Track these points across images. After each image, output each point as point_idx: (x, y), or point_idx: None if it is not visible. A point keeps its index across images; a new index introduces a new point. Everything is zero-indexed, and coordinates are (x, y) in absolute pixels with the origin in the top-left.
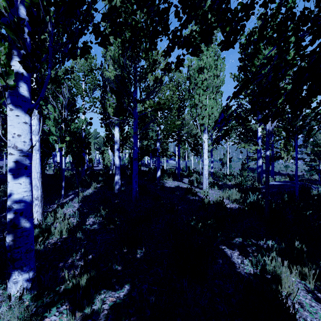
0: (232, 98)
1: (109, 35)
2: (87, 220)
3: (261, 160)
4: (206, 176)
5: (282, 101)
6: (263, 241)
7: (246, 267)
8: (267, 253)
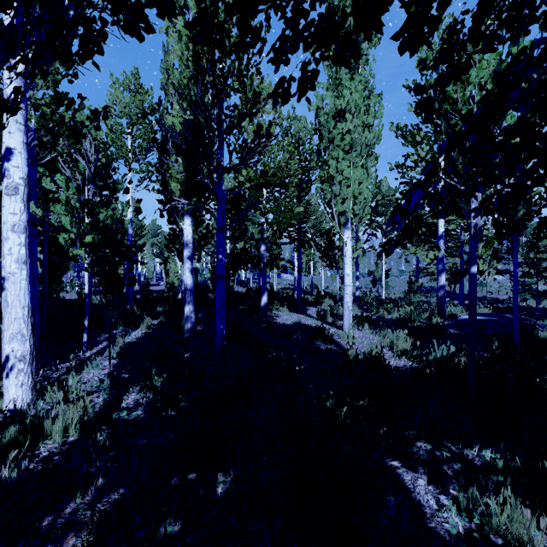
0: (454, 147)
1: (146, 5)
2: (124, 400)
3: (443, 276)
4: (350, 305)
5: (536, 163)
6: (471, 447)
7: (446, 515)
8: (485, 478)
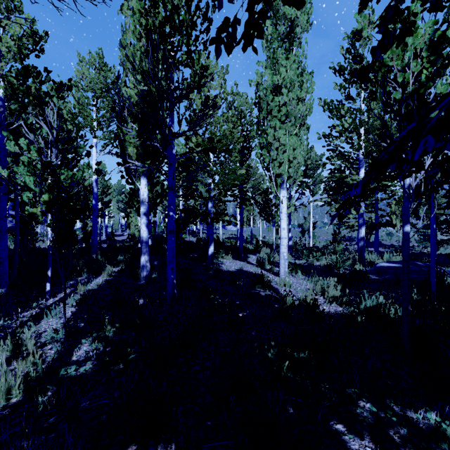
0: None
1: None
2: (74, 353)
3: (363, 229)
4: (285, 255)
5: None
6: (414, 407)
7: None
8: (433, 445)
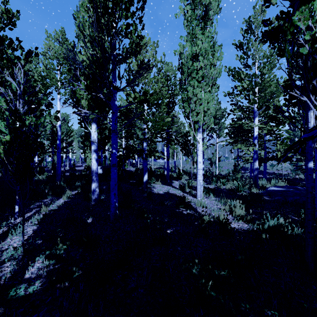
0: None
1: None
2: (27, 271)
3: (257, 162)
4: (201, 182)
5: None
6: None
7: None
8: None
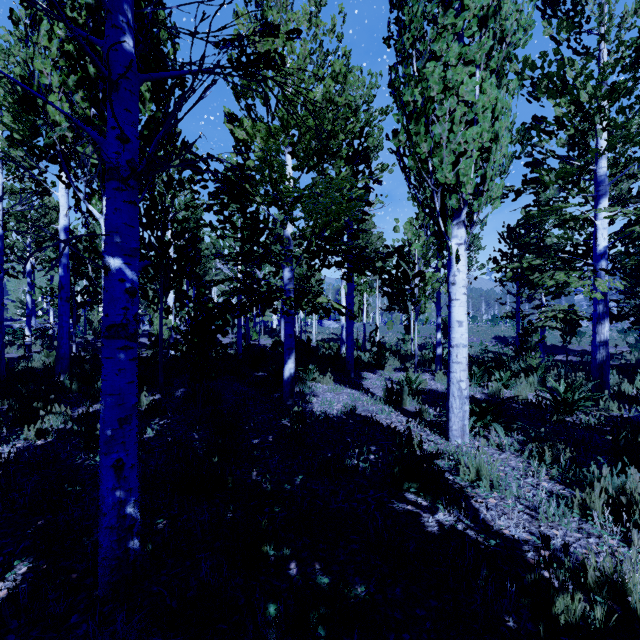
0: None
1: None
2: None
3: (607, 325)
4: (464, 387)
5: None
6: None
7: None
8: None
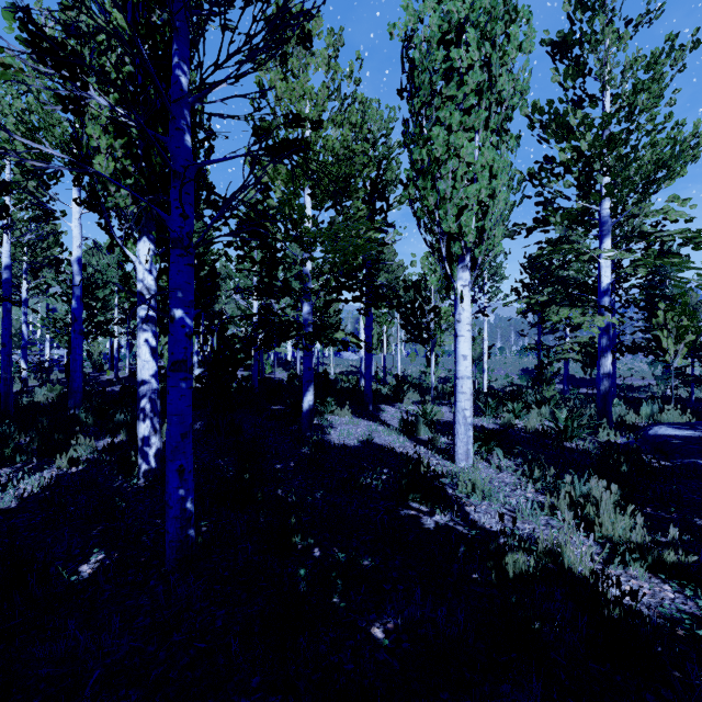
0: None
1: None
2: None
3: (609, 358)
4: (468, 415)
5: None
6: None
7: None
8: None
